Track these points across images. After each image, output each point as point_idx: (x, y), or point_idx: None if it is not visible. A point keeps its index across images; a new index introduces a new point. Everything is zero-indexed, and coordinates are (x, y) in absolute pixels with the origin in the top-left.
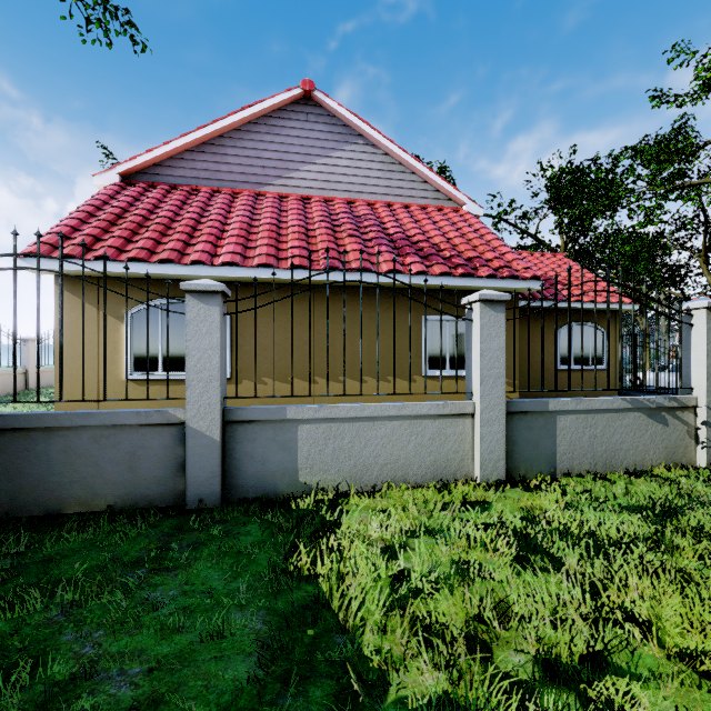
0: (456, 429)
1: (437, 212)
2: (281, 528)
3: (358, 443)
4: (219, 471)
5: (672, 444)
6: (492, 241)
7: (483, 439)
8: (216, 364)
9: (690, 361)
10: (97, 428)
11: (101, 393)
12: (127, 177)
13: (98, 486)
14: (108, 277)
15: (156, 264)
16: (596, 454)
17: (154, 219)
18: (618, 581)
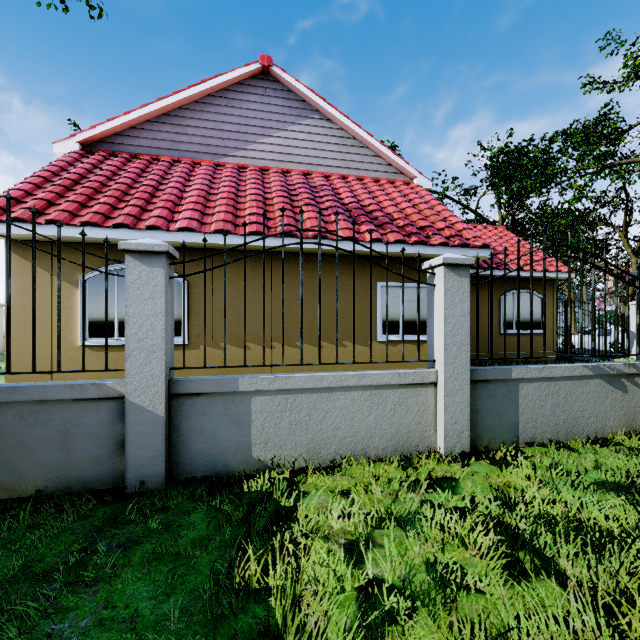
0: (418, 399)
1: (389, 185)
2: (230, 517)
3: (316, 416)
4: (163, 450)
5: (631, 411)
6: (442, 212)
7: (447, 409)
8: (159, 332)
9: None
10: (23, 404)
11: (55, 359)
12: (87, 145)
13: (25, 468)
14: (62, 241)
15: (110, 229)
16: (558, 423)
17: (112, 185)
18: (639, 603)
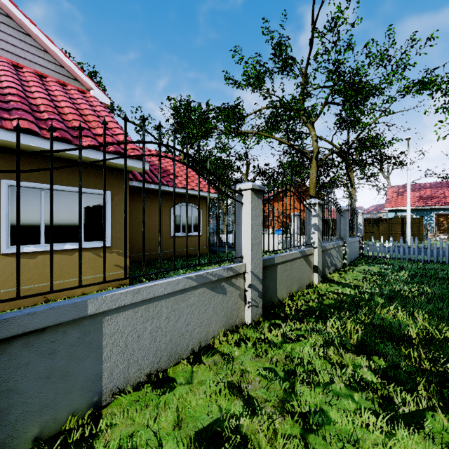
0: None
1: (56, 83)
2: None
3: None
4: None
5: (230, 310)
6: (109, 122)
7: None
8: None
9: (241, 234)
10: None
11: None
12: None
13: None
14: None
15: None
16: (159, 349)
17: None
18: None
